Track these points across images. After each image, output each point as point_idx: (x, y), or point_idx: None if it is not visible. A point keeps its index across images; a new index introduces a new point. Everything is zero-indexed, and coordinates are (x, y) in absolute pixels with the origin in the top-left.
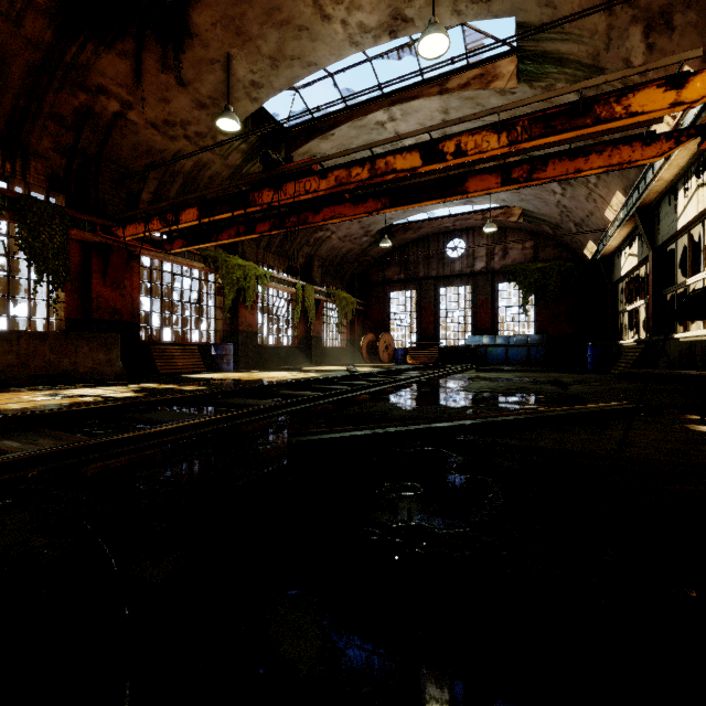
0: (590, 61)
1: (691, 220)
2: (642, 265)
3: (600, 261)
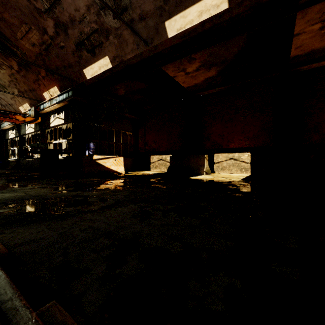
0: (3, 85)
1: (29, 133)
2: (16, 137)
3: (1, 131)
